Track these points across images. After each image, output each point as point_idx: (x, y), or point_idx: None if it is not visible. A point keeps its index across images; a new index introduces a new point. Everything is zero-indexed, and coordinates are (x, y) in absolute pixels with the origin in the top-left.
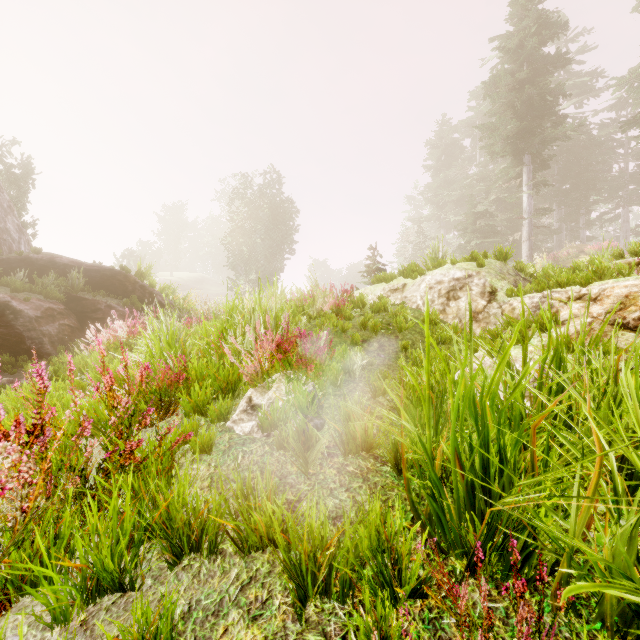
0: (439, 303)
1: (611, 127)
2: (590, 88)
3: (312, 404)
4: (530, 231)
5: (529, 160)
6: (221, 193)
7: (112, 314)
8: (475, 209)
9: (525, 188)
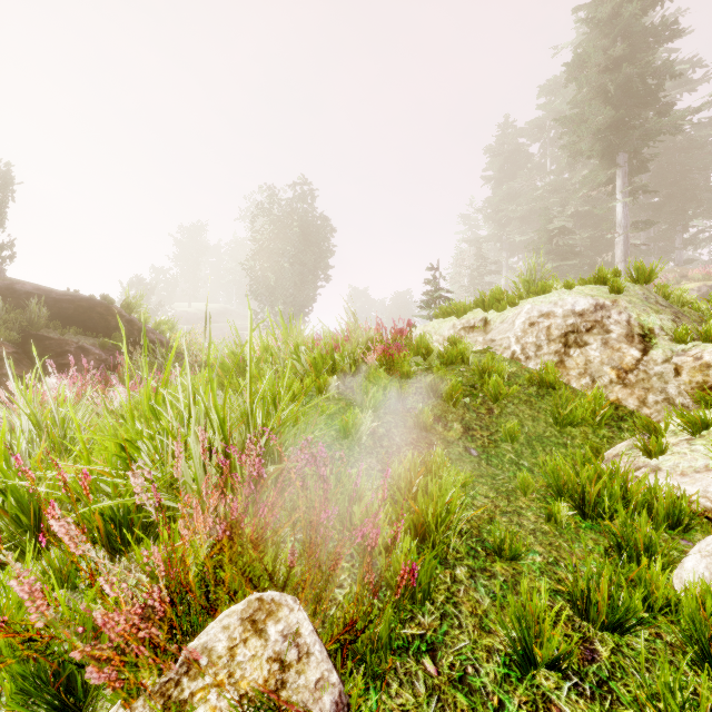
0: (551, 351)
1: (710, 128)
2: (686, 80)
3: None
4: (626, 250)
5: (624, 160)
6: (246, 212)
7: (48, 365)
8: (550, 225)
9: (619, 196)
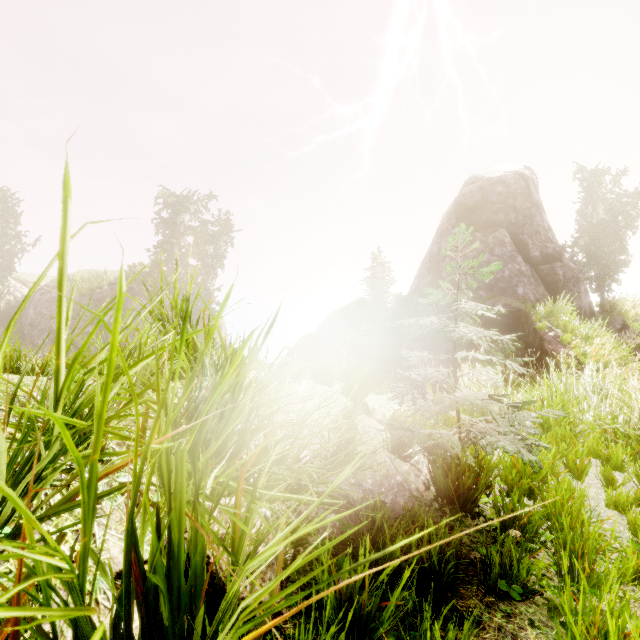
0: None
1: None
2: None
3: None
4: None
5: None
6: None
7: None
8: None
9: None
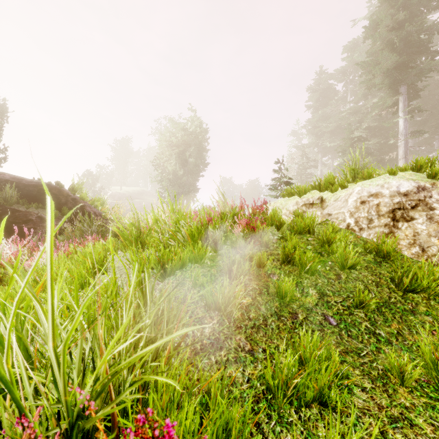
0: (382, 224)
1: None
2: None
3: None
4: (406, 150)
5: (405, 90)
6: (156, 130)
7: None
8: (352, 135)
9: (401, 114)
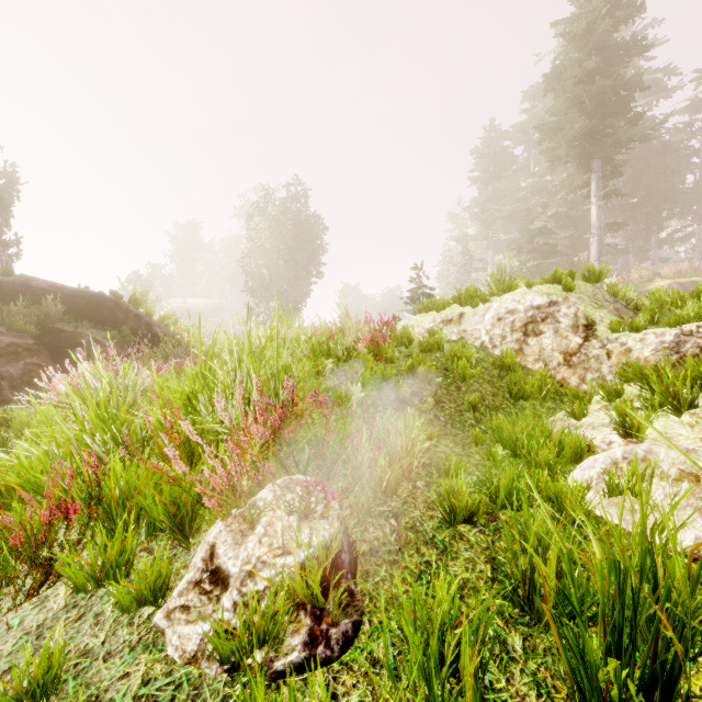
0: (513, 340)
1: (684, 132)
2: (661, 87)
3: (336, 569)
4: (600, 250)
5: (599, 166)
6: (240, 210)
7: (78, 353)
8: (532, 225)
9: (594, 199)
